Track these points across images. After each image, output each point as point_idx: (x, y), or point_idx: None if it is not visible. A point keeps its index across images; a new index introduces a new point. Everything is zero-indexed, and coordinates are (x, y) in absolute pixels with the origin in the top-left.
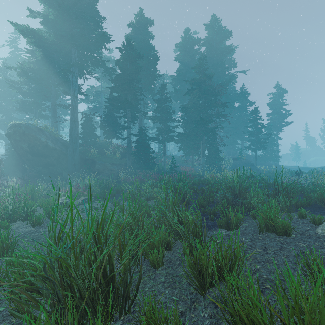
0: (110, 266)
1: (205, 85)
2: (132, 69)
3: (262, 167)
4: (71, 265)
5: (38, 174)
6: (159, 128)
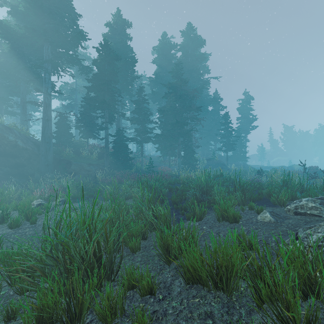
0: (98, 249)
1: (181, 89)
2: (110, 70)
3: (232, 167)
4: (71, 247)
5: (5, 176)
6: (137, 129)
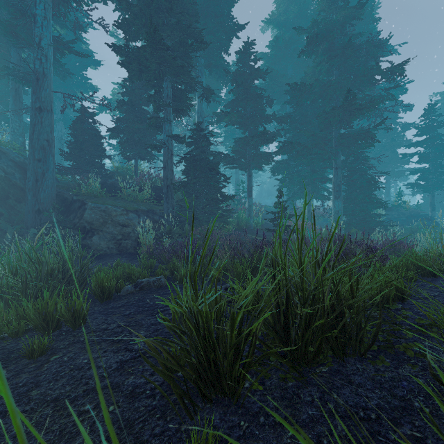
0: None
1: (345, 34)
2: None
3: None
4: None
5: None
6: (238, 138)
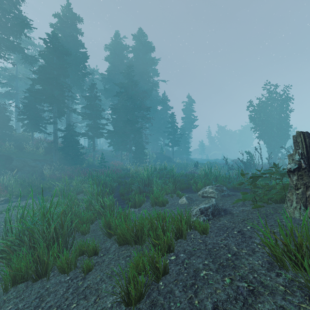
0: (56, 233)
1: (132, 90)
2: (59, 64)
3: (177, 160)
4: (36, 231)
5: None
6: (88, 124)
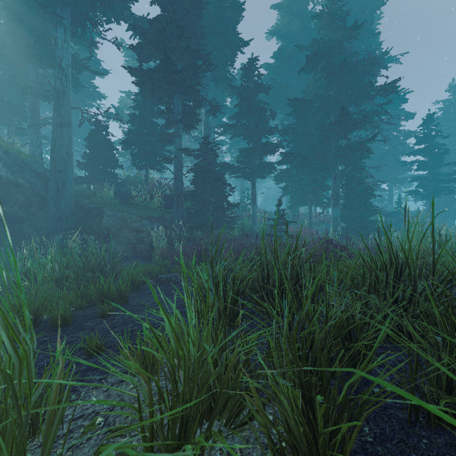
0: None
1: (342, 52)
2: (183, 0)
3: (442, 230)
4: None
5: None
6: (243, 148)
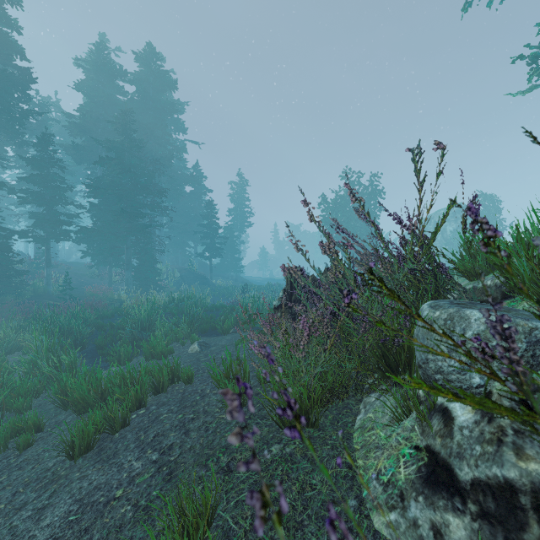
0: None
1: (133, 155)
2: None
3: (218, 282)
4: None
5: None
6: (35, 213)
